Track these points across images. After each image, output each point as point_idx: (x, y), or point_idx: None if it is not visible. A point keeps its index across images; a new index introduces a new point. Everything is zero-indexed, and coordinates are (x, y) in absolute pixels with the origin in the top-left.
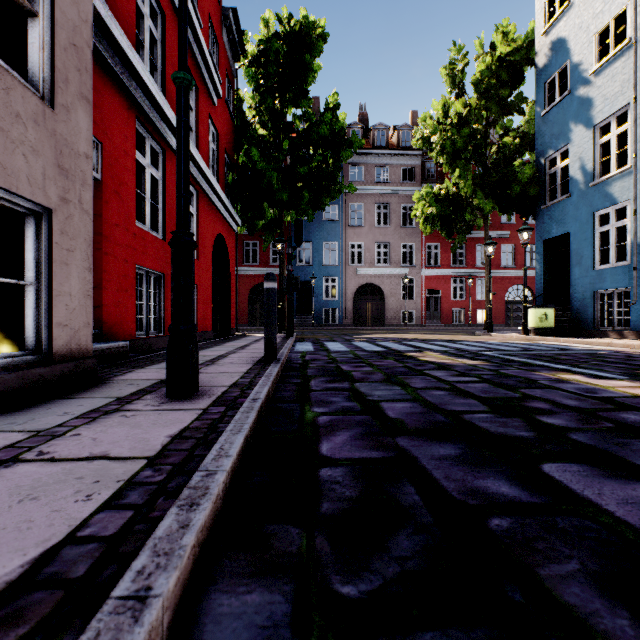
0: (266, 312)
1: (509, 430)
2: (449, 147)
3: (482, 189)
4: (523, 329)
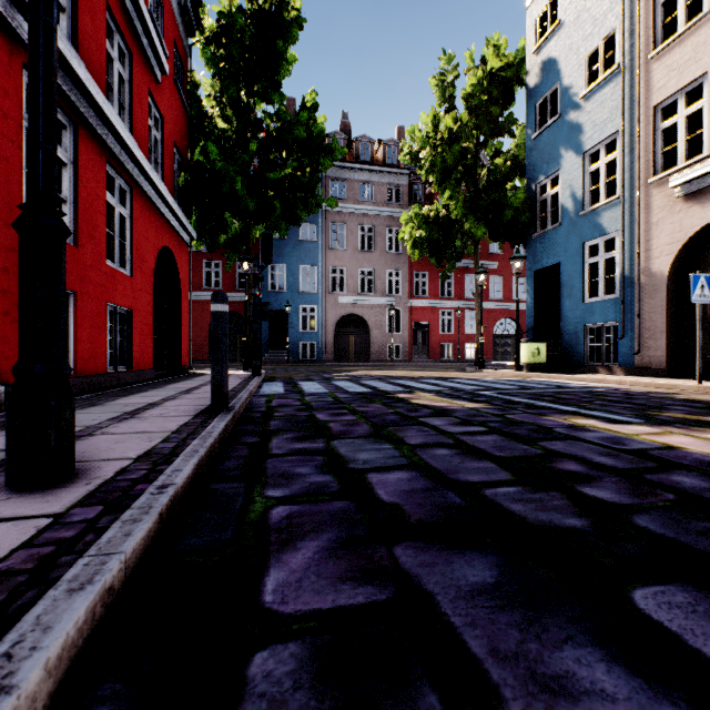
0: (213, 344)
1: (553, 516)
2: (439, 164)
3: (473, 213)
4: (515, 365)
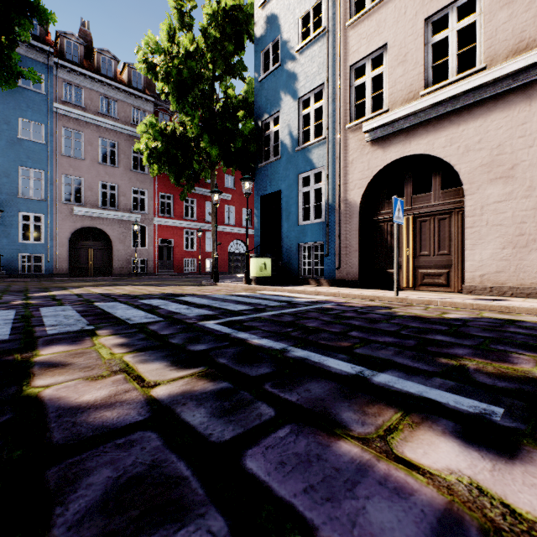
0: None
1: None
2: (175, 76)
3: (209, 135)
4: (246, 278)
